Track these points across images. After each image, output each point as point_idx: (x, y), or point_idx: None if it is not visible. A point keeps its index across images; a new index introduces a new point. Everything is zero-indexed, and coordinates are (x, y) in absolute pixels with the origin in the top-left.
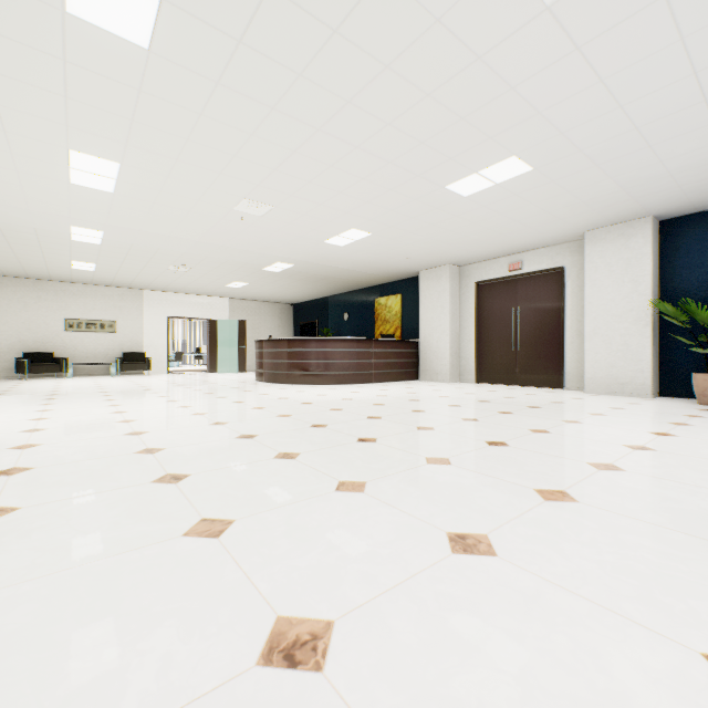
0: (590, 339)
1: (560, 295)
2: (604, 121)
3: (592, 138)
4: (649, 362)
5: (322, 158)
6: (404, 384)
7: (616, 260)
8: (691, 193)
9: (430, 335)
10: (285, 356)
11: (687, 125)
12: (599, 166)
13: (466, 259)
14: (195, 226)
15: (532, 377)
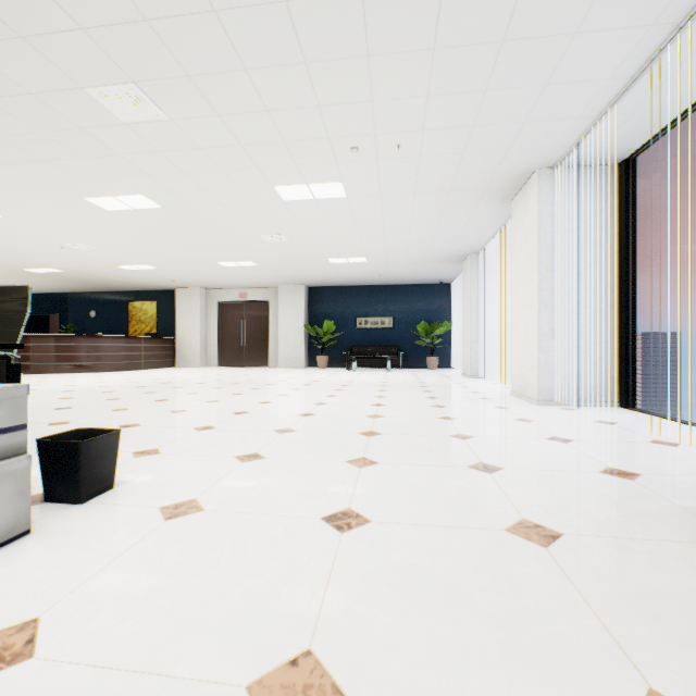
0: (281, 340)
1: (267, 316)
2: (284, 261)
3: (281, 263)
4: (304, 352)
5: (159, 244)
6: (170, 369)
7: (292, 303)
8: (316, 281)
9: (186, 335)
10: (62, 350)
11: (309, 267)
12: (283, 269)
13: (213, 286)
14: (3, 242)
15: (253, 361)
